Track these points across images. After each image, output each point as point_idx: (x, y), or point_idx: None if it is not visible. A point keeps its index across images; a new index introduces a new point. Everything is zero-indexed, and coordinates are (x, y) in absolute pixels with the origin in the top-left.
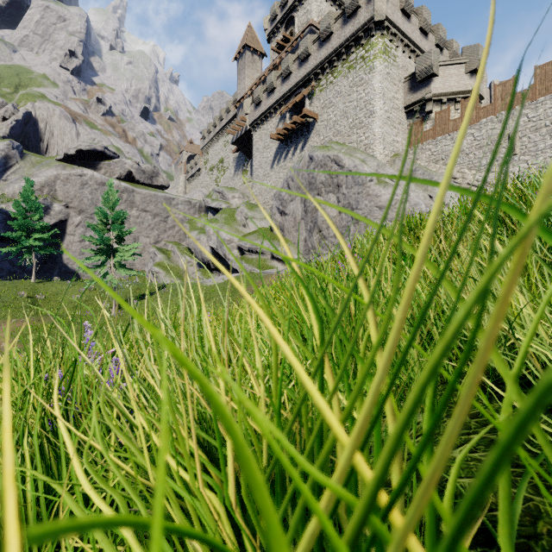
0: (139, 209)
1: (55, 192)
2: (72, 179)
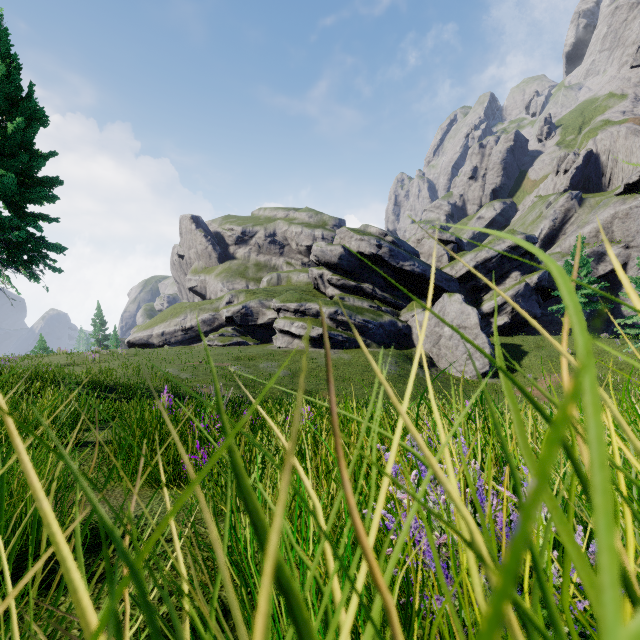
0: None
1: (611, 234)
2: (633, 213)
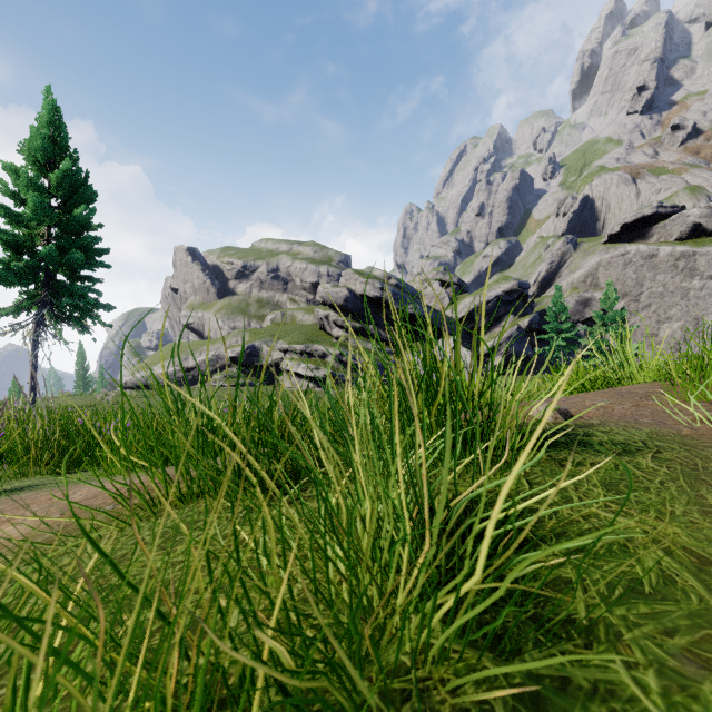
0: (703, 277)
1: (597, 280)
2: (614, 262)
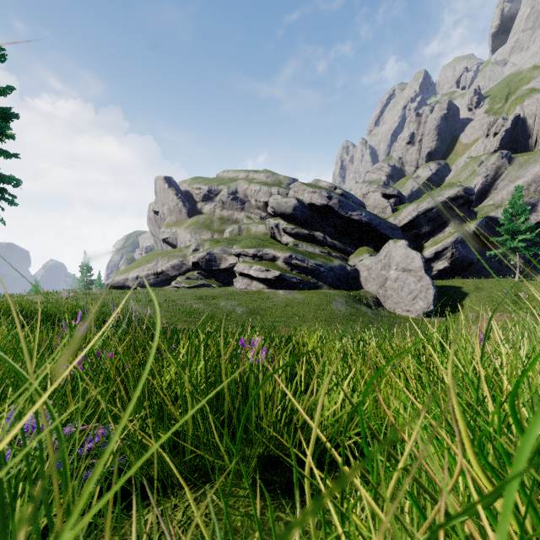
0: None
1: None
2: None
